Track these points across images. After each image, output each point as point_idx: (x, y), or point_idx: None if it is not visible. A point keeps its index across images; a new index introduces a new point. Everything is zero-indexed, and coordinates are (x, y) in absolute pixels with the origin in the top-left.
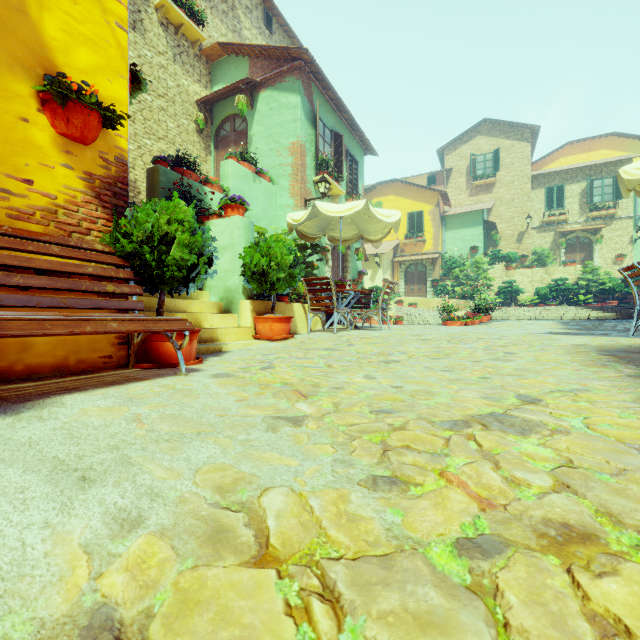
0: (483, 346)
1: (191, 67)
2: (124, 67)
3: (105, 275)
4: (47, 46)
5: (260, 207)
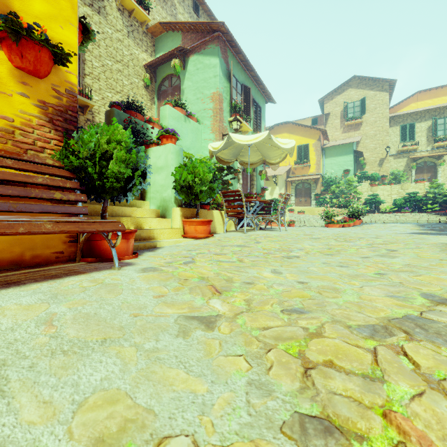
0: (365, 244)
1: (140, 41)
2: (74, 17)
3: (53, 185)
4: None
5: (189, 140)
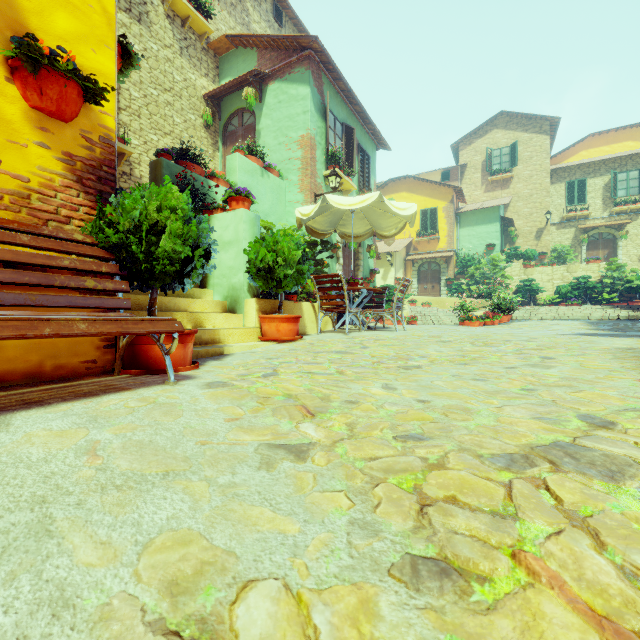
0: (513, 349)
1: (198, 61)
2: (111, 37)
3: (84, 269)
4: (18, 6)
5: (268, 203)
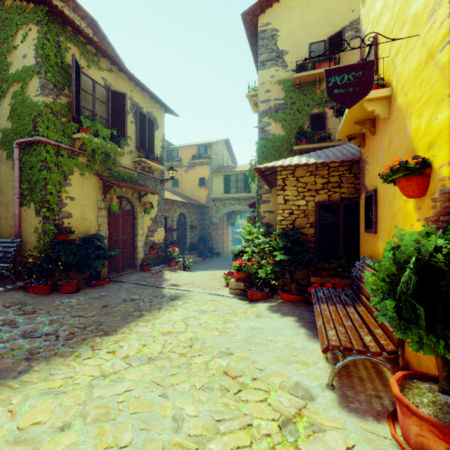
0: None
1: None
2: (445, 86)
3: None
4: (412, 140)
5: None
